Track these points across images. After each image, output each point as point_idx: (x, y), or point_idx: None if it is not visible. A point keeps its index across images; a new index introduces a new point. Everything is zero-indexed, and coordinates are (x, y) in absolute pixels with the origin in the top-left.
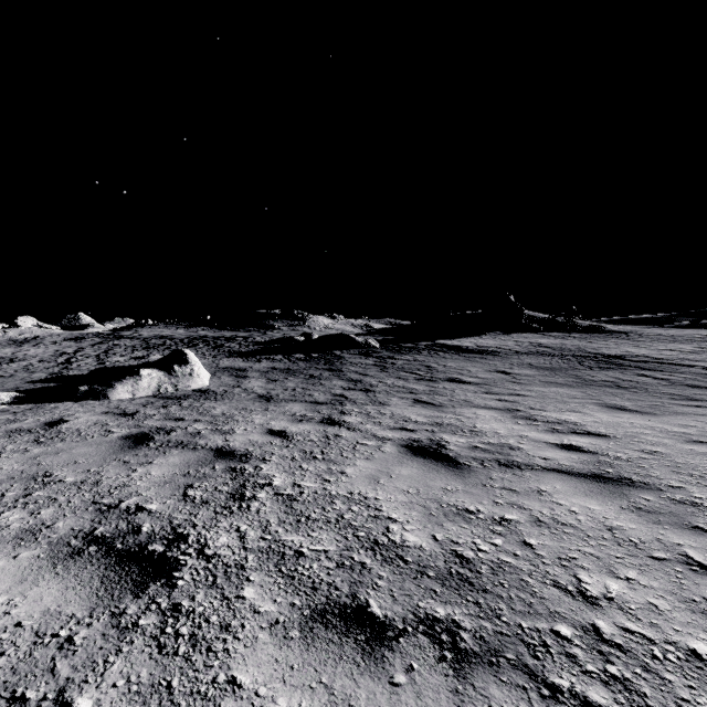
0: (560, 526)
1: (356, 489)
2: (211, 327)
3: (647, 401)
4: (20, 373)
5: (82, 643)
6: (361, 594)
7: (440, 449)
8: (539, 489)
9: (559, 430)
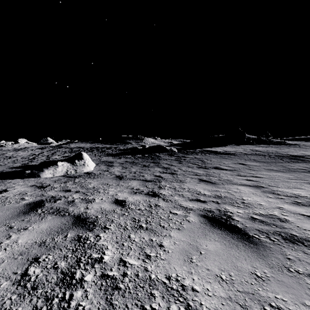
0: None
1: (173, 272)
2: (101, 143)
3: None
4: (9, 164)
5: None
6: None
7: (228, 219)
8: None
9: (301, 203)
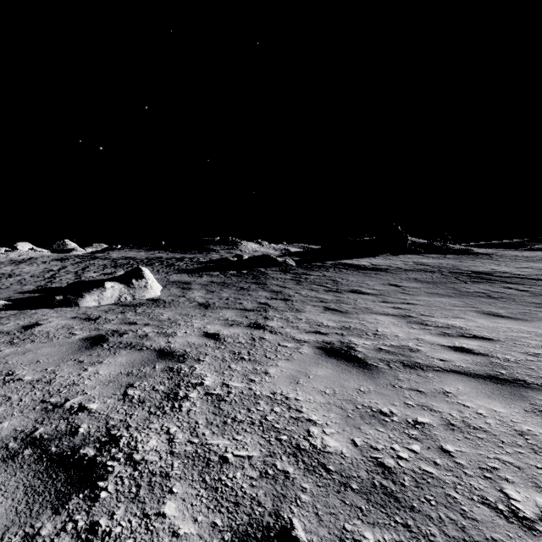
0: (472, 430)
1: (278, 390)
2: (165, 250)
3: (517, 309)
4: (14, 286)
5: None
6: (285, 512)
7: (350, 350)
8: (444, 391)
9: (449, 334)
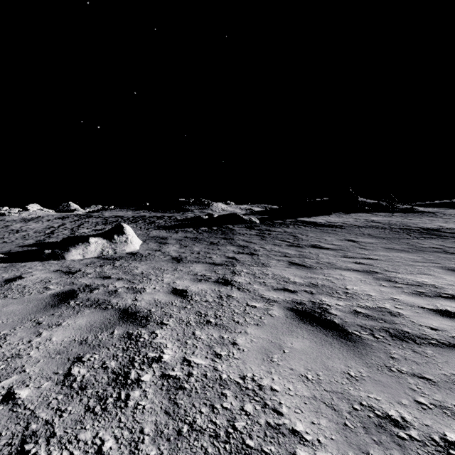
0: None
1: (248, 371)
2: (149, 210)
3: None
4: (18, 240)
5: None
6: None
7: (324, 313)
8: None
9: (424, 293)
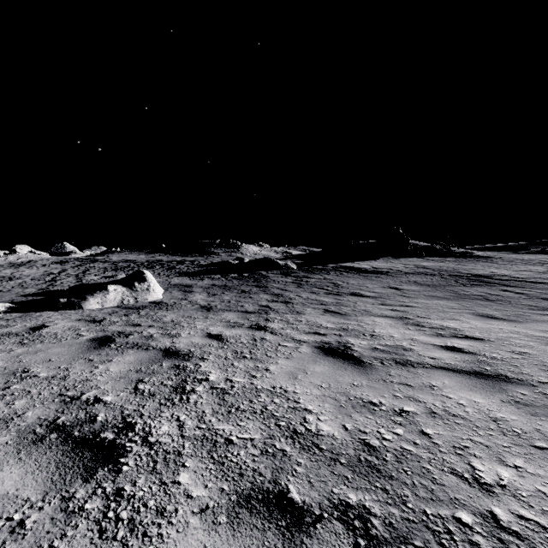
0: (452, 417)
1: (278, 384)
2: (166, 253)
3: (512, 311)
4: (16, 289)
5: (32, 527)
6: (282, 480)
7: (346, 349)
8: (431, 385)
9: (442, 334)
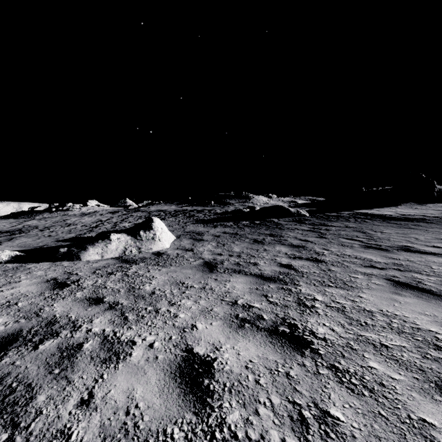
0: None
1: None
2: (191, 204)
3: None
4: (62, 234)
5: None
6: None
7: None
8: None
9: None
